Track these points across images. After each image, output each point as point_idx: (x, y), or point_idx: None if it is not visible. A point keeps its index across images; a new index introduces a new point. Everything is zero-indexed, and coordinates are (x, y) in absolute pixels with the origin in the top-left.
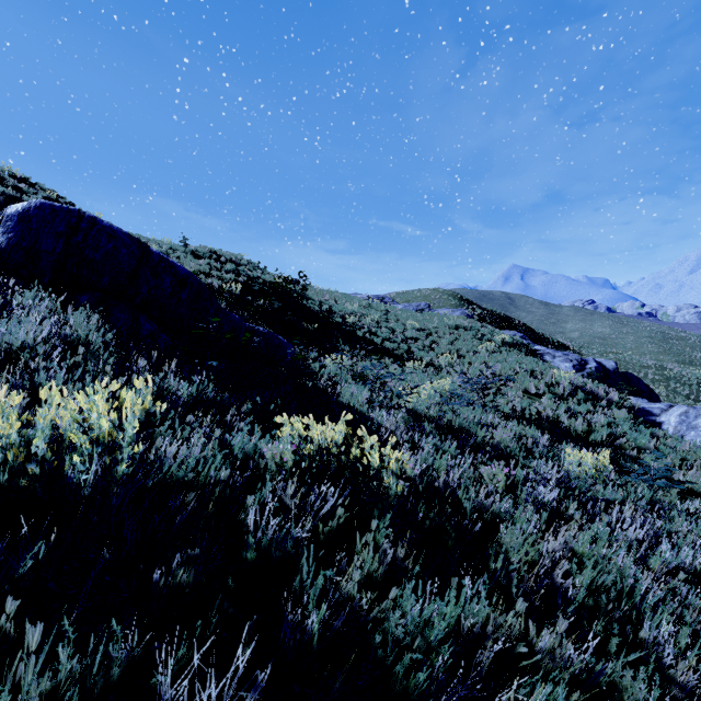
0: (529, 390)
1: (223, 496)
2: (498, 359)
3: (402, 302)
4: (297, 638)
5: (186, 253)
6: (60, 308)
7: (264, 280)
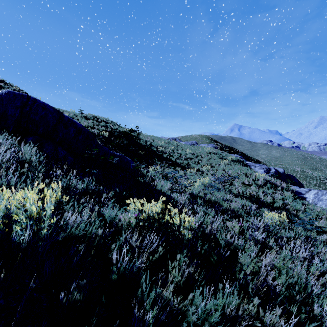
0: (245, 182)
1: (100, 243)
2: (230, 168)
3: (184, 141)
4: (140, 326)
5: (82, 117)
6: (17, 143)
7: (119, 130)
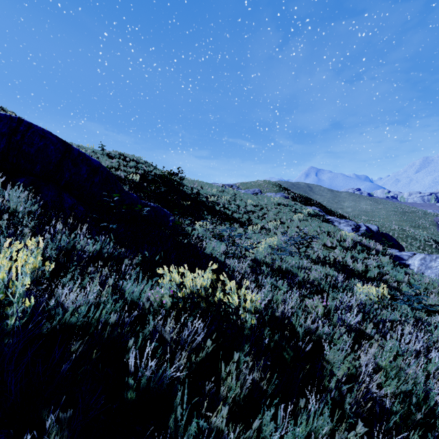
0: (327, 244)
1: (113, 335)
2: (306, 224)
3: (244, 189)
4: None
5: (103, 155)
6: (2, 187)
7: (155, 173)
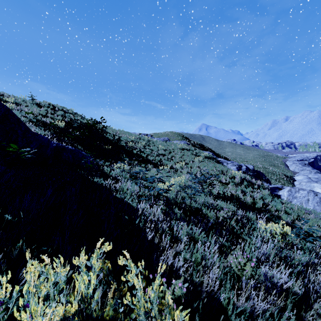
0: (222, 181)
1: None
2: (205, 165)
3: (156, 137)
4: None
5: (33, 104)
6: None
7: (81, 122)
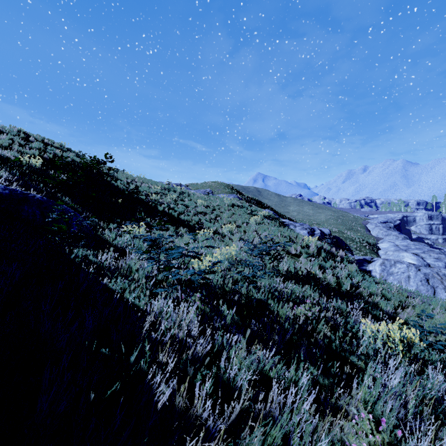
0: (290, 251)
1: None
2: (265, 228)
3: (194, 189)
4: None
5: None
6: None
7: (74, 161)
